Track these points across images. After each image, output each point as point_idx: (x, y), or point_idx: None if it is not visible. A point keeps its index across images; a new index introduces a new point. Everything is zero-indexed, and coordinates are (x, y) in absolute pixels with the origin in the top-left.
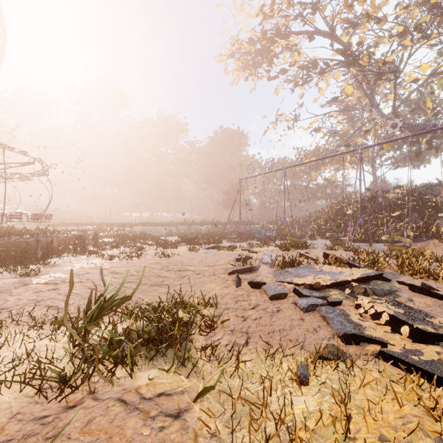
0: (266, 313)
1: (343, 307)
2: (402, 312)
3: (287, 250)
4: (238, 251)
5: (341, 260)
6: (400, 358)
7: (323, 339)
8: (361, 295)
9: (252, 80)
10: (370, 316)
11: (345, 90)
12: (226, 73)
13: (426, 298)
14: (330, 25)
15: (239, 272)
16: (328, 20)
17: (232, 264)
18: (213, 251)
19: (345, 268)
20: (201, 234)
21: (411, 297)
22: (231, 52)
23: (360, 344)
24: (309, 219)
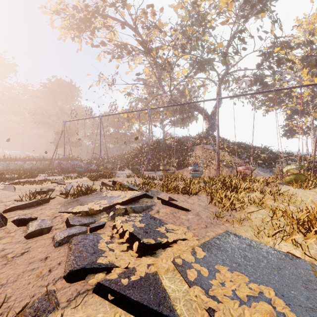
0: (2, 261)
1: (103, 230)
2: (143, 226)
3: (95, 180)
4: (46, 184)
5: (124, 185)
6: (111, 288)
7: (49, 284)
8: (119, 216)
9: (79, 42)
10: (119, 235)
11: (144, 70)
12: (53, 27)
13: (167, 208)
14: (134, 21)
15: (20, 208)
16: (134, 19)
17: (16, 200)
18: (13, 186)
19: (123, 192)
20: (19, 169)
21: (159, 209)
22: (56, 9)
23: (86, 278)
24: (123, 156)
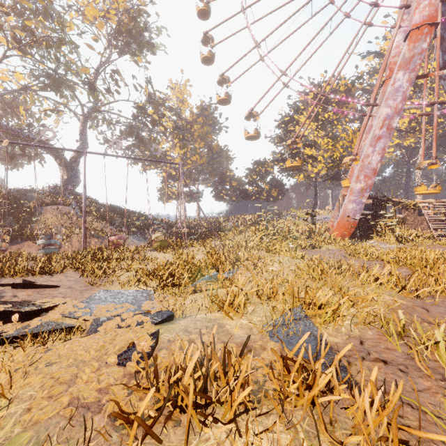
0: None
1: None
2: (11, 306)
3: None
4: None
5: None
6: (15, 336)
7: None
8: None
9: None
10: None
11: None
12: None
13: (27, 291)
14: None
15: None
16: None
17: None
18: None
19: None
20: None
21: (15, 294)
22: None
23: None
24: None
